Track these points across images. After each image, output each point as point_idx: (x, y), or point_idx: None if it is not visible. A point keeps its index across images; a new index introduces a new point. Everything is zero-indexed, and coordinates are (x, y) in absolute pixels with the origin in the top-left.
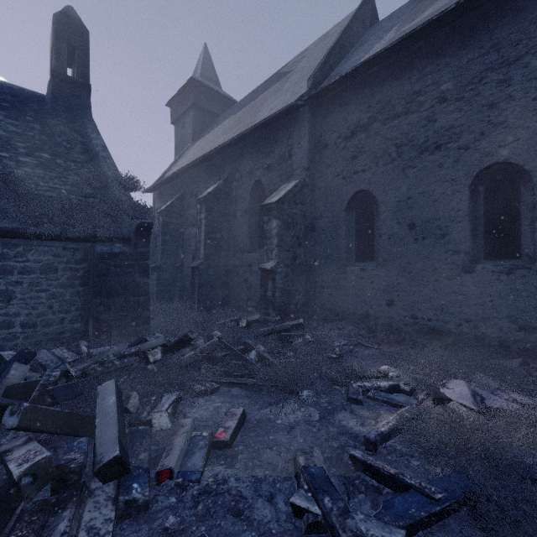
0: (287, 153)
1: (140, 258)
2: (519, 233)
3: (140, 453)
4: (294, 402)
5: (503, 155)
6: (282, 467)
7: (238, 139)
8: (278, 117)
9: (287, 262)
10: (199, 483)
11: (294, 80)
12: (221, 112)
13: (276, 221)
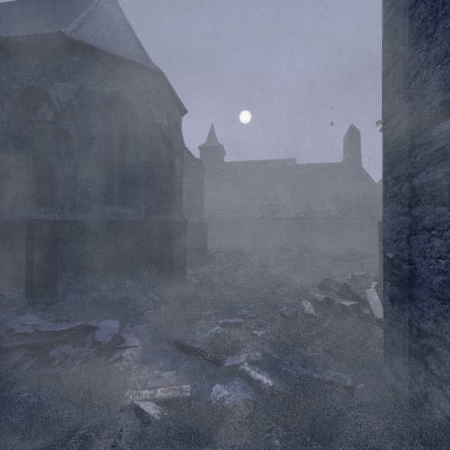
0: None
1: None
2: None
3: None
4: None
5: None
6: None
7: None
8: None
9: None
10: None
11: None
12: None
13: None
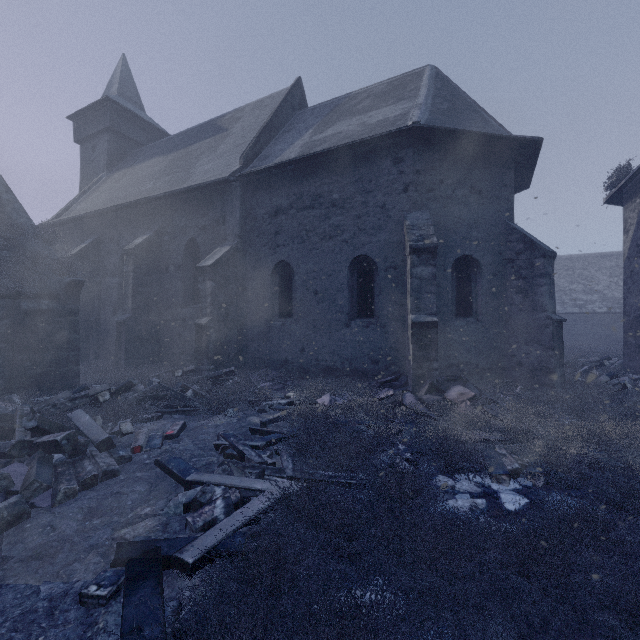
0: (221, 218)
1: (70, 314)
2: (374, 302)
3: (116, 443)
4: (220, 414)
5: (365, 251)
6: (210, 439)
7: (171, 195)
8: (212, 185)
9: (220, 318)
10: (160, 449)
11: (229, 145)
12: (146, 141)
13: (210, 283)
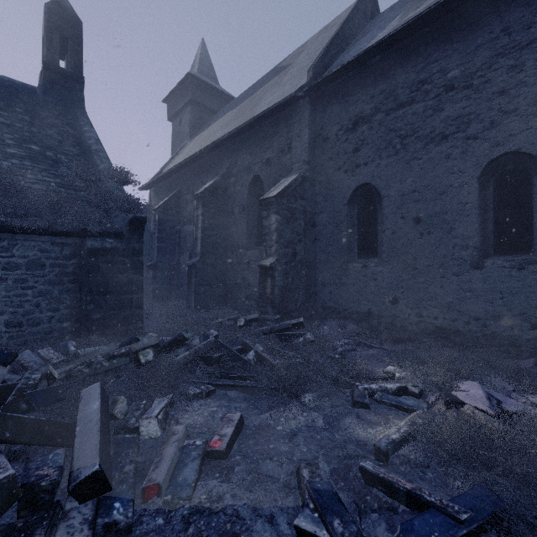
0: (286, 146)
1: (133, 254)
2: (532, 227)
3: (125, 465)
4: (295, 406)
5: (515, 144)
6: (284, 481)
7: (236, 133)
8: (277, 110)
9: (286, 258)
10: (190, 501)
11: (293, 72)
12: (219, 108)
13: (275, 216)
